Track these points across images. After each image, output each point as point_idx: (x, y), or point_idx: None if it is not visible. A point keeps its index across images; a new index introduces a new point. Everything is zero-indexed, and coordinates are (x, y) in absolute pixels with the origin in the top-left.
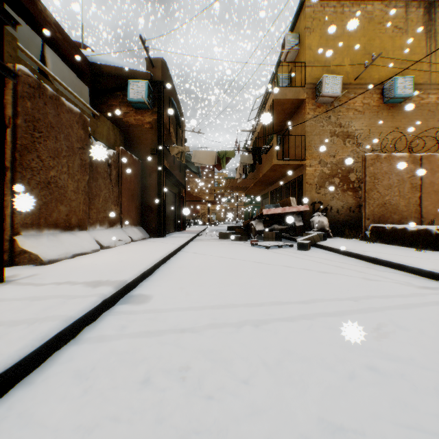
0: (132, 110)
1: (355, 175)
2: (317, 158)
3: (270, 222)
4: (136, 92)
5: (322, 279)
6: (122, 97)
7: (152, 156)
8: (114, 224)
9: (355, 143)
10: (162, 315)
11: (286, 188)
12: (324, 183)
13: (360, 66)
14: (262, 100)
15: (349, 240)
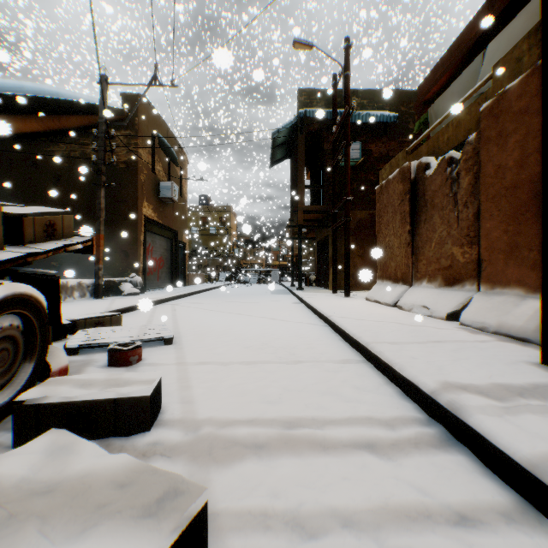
0: None
1: None
2: None
3: None
4: None
5: (211, 305)
6: None
7: None
8: (457, 282)
9: None
10: (283, 301)
11: None
12: None
13: None
14: None
15: None
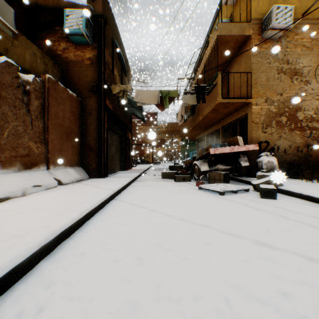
0: (72, 46)
1: (303, 114)
2: (263, 96)
3: (211, 162)
4: (72, 22)
5: None
6: (61, 33)
7: (92, 94)
8: (34, 165)
9: (303, 80)
10: None
11: (225, 130)
12: (270, 122)
13: (308, 1)
14: (202, 47)
15: (309, 183)
